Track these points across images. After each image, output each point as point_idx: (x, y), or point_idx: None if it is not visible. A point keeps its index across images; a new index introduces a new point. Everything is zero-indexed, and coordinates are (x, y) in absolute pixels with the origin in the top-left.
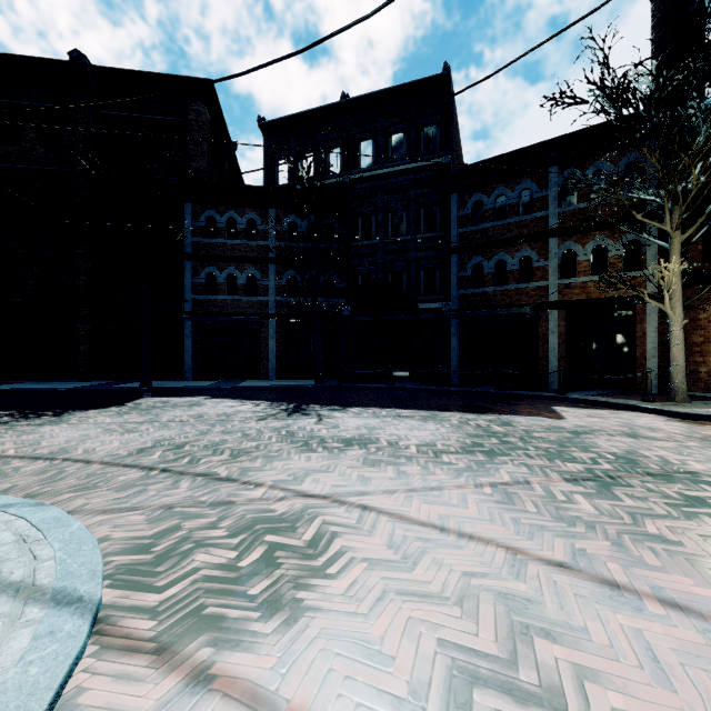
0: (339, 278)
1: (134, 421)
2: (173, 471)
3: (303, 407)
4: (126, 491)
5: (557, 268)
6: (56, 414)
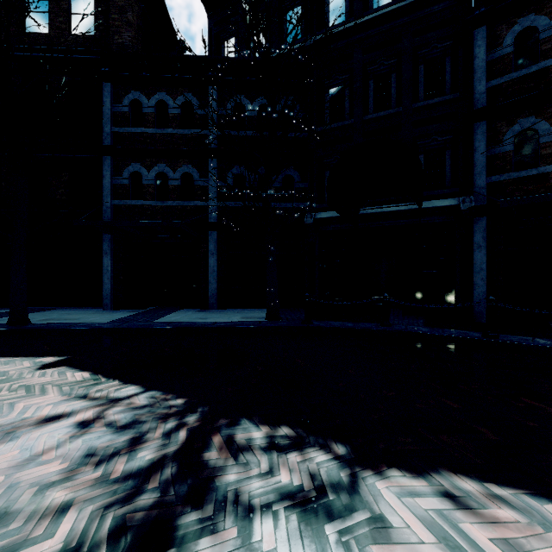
0: (299, 176)
1: None
2: None
3: (213, 448)
4: None
5: None
6: None
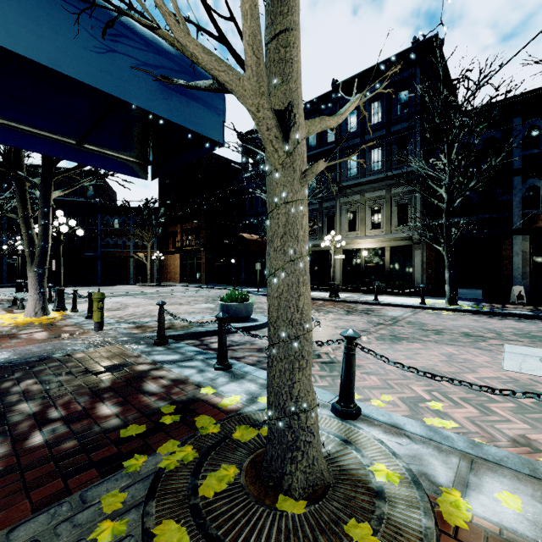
0: None
1: None
2: None
3: None
4: None
5: (133, 246)
6: None
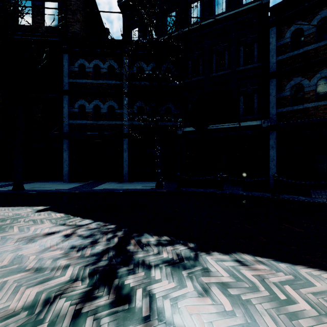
0: (174, 107)
1: None
2: None
3: (131, 244)
4: None
5: None
6: None
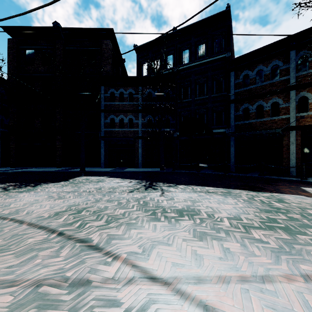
0: (172, 118)
1: (66, 191)
2: (65, 235)
3: (154, 184)
4: (22, 256)
5: (295, 107)
6: (34, 185)
